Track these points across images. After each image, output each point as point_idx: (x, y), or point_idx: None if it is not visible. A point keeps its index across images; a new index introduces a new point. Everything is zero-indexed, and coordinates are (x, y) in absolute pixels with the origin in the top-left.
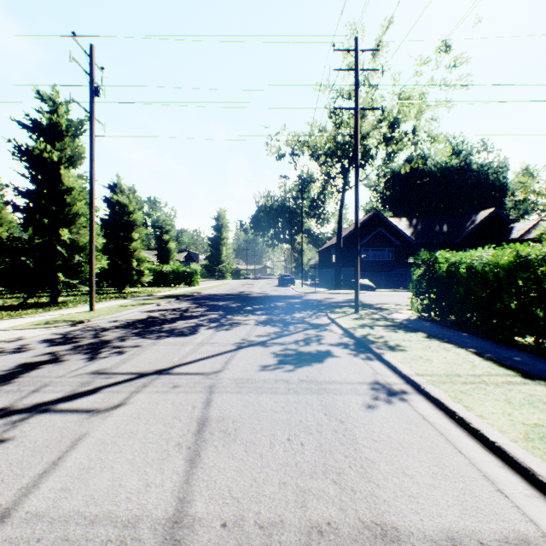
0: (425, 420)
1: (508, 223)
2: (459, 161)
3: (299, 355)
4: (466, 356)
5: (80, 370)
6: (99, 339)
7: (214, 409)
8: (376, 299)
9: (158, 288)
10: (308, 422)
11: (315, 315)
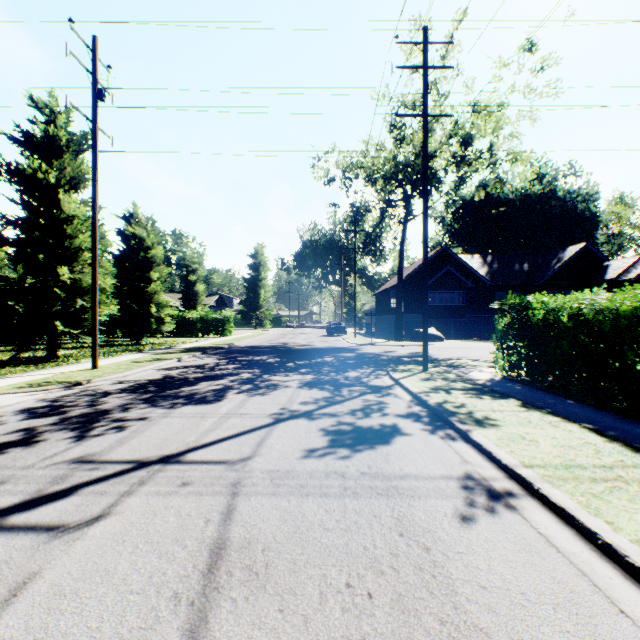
0: (551, 545)
1: (601, 260)
2: (542, 187)
3: (357, 432)
4: (582, 435)
5: (58, 457)
6: (95, 409)
7: (237, 526)
8: (447, 352)
9: (182, 339)
10: (376, 550)
11: (373, 374)
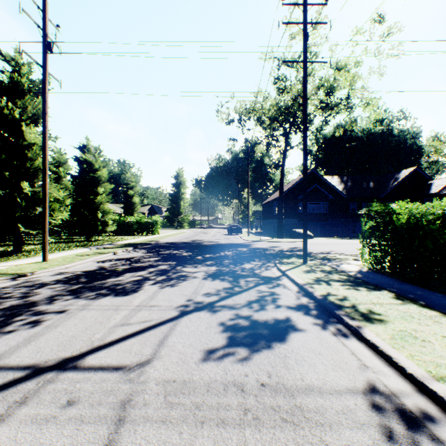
0: None
1: (427, 180)
2: (382, 128)
3: (254, 327)
4: None
5: None
6: (25, 300)
7: None
8: (317, 247)
9: (122, 237)
10: None
11: (264, 265)
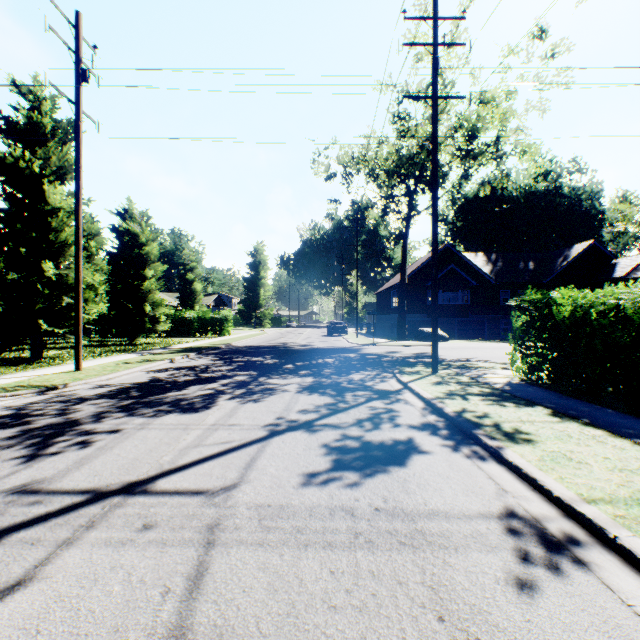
0: None
1: (609, 258)
2: (546, 184)
3: (366, 449)
4: (639, 454)
5: None
6: (63, 418)
7: (205, 602)
8: (453, 352)
9: (179, 339)
10: None
11: (379, 376)
